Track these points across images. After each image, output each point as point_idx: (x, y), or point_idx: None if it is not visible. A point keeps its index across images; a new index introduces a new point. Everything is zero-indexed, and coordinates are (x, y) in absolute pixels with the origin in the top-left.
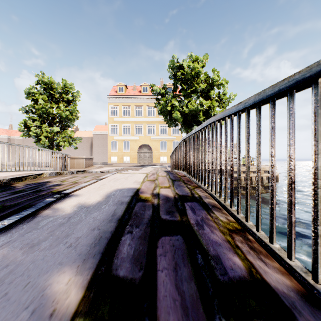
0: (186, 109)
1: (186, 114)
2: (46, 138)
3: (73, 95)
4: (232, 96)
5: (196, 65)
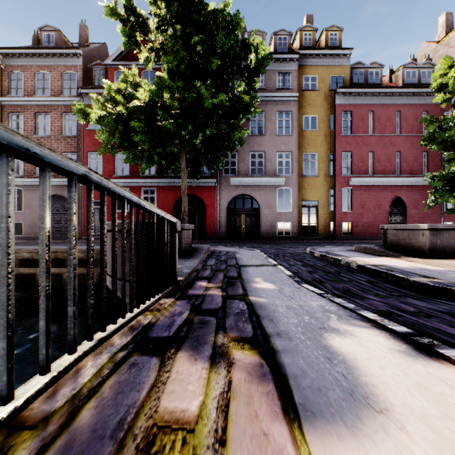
0: None
1: None
2: None
3: None
4: None
5: None
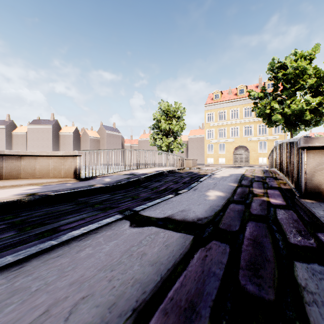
0: (288, 110)
1: (288, 115)
2: (165, 146)
3: (181, 112)
4: None
5: (300, 64)
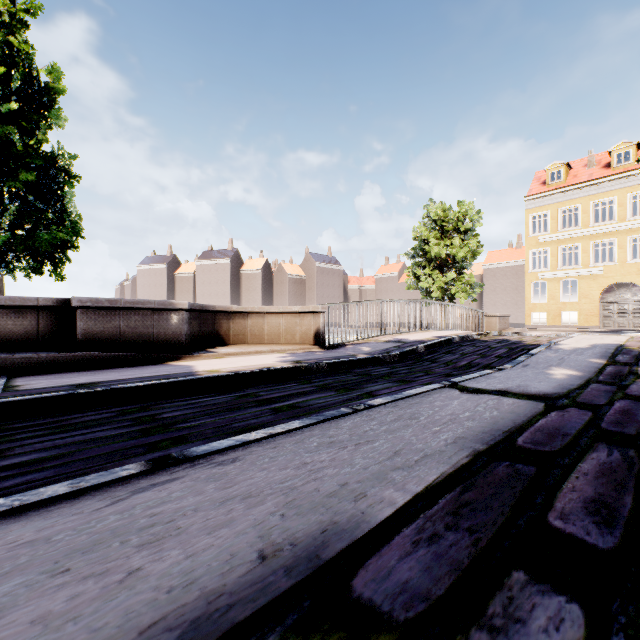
0: None
1: None
2: (437, 289)
3: (472, 219)
4: None
5: None
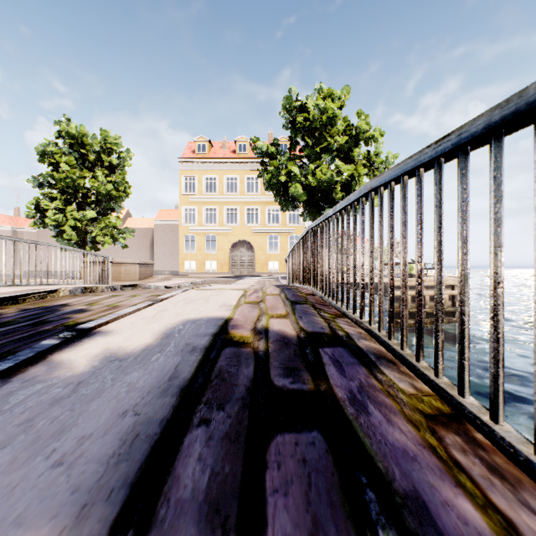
0: (313, 180)
1: (312, 188)
2: (74, 230)
3: (120, 156)
4: (392, 158)
5: (329, 104)
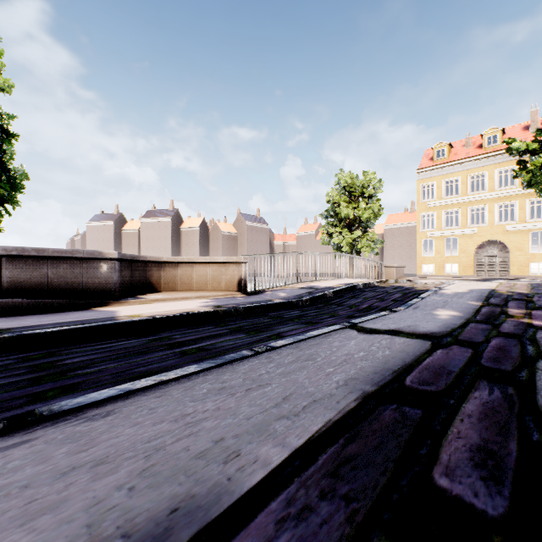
0: None
1: None
2: (346, 245)
3: (375, 187)
4: None
5: None
